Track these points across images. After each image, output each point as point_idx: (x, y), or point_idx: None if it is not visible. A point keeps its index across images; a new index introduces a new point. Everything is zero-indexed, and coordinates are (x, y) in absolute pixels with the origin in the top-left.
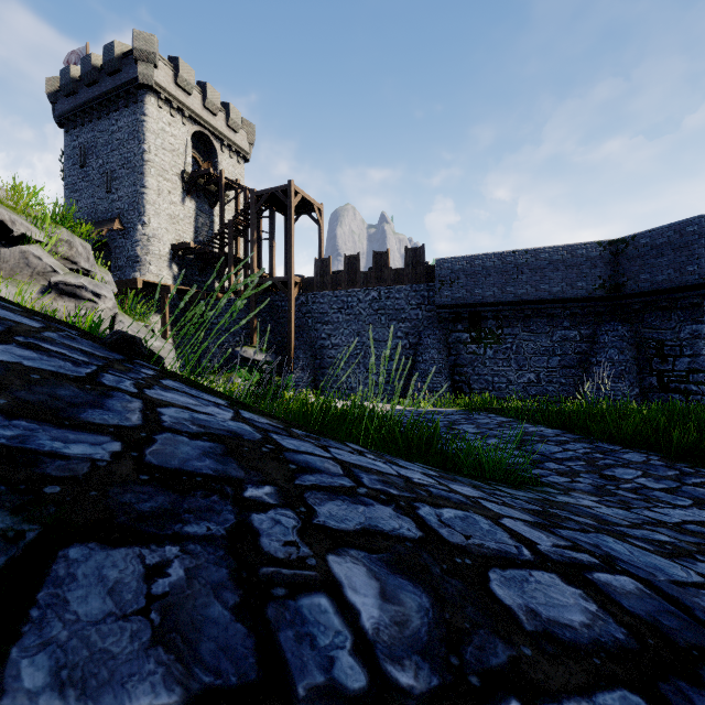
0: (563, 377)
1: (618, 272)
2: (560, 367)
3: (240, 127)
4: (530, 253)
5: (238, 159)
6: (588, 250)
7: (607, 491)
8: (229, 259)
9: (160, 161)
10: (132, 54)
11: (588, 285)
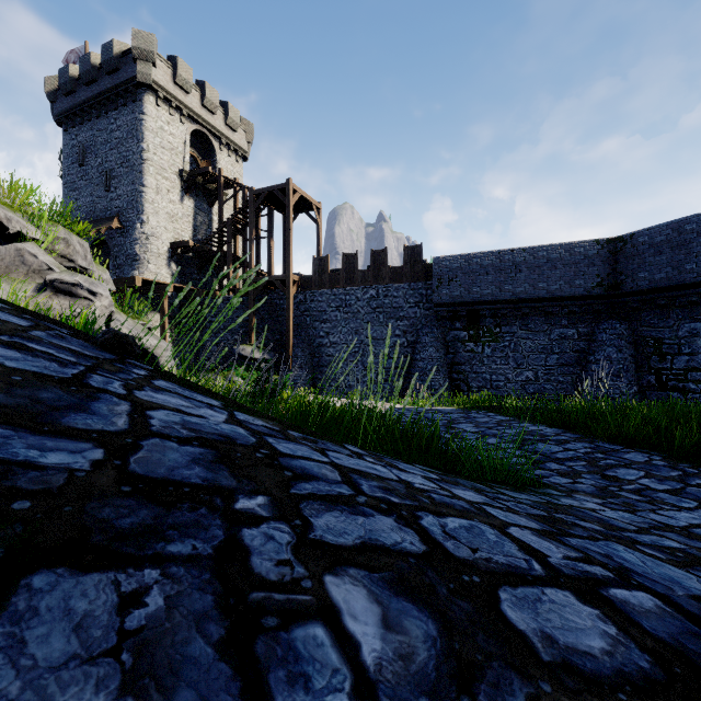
0: (561, 375)
1: (616, 270)
2: (558, 365)
3: (239, 126)
4: (528, 252)
5: (237, 157)
6: (586, 248)
7: (610, 493)
8: (228, 257)
9: (158, 160)
10: (131, 53)
11: (586, 284)
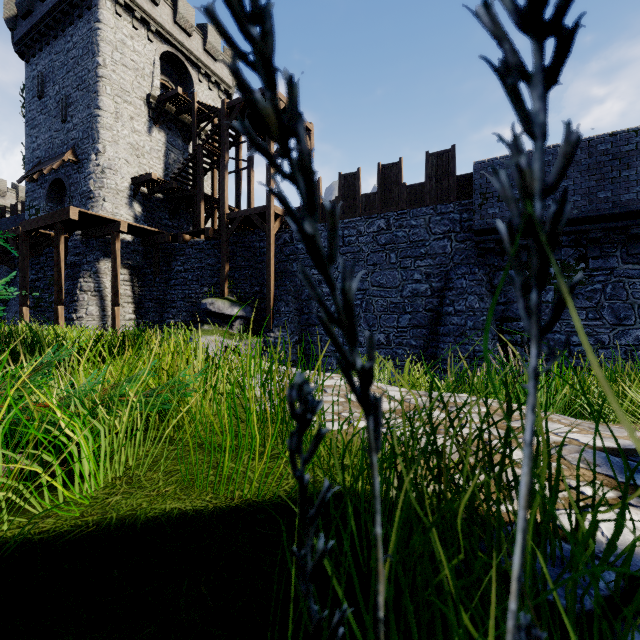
0: None
1: None
2: None
3: (220, 54)
4: None
5: (219, 92)
6: None
7: None
8: (198, 193)
9: (118, 79)
10: None
11: None
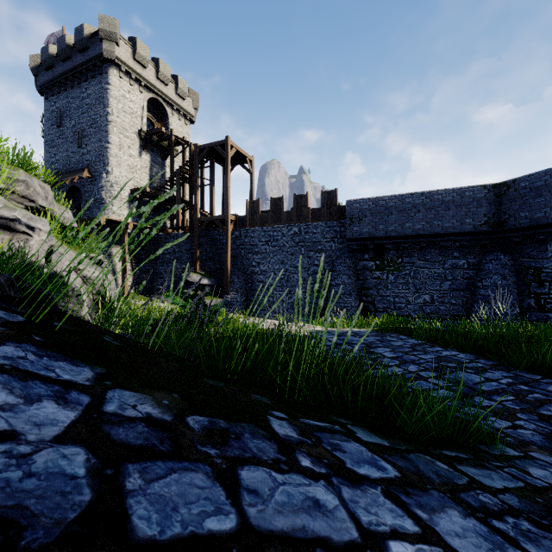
0: (453, 298)
1: (500, 211)
2: (450, 290)
3: (187, 95)
4: (425, 195)
5: (185, 121)
6: (475, 192)
7: None
8: (177, 201)
9: (121, 121)
10: (98, 34)
11: (475, 222)
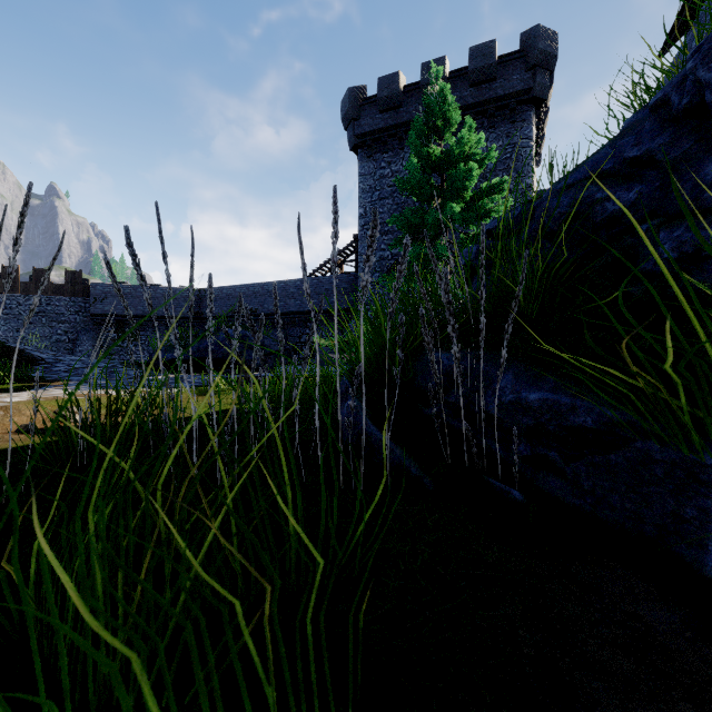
0: None
1: (200, 306)
2: None
3: None
4: (155, 289)
5: None
6: (187, 292)
7: None
8: None
9: None
10: None
11: (187, 311)
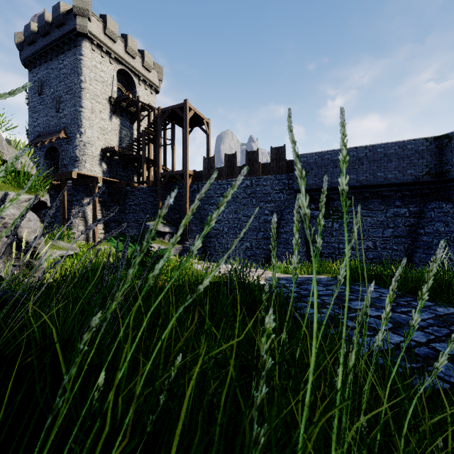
0: (395, 244)
1: (442, 161)
2: (392, 237)
3: (152, 67)
4: (369, 149)
5: (151, 90)
6: (417, 145)
7: None
8: (142, 158)
9: (93, 89)
10: (73, 11)
11: (417, 172)
